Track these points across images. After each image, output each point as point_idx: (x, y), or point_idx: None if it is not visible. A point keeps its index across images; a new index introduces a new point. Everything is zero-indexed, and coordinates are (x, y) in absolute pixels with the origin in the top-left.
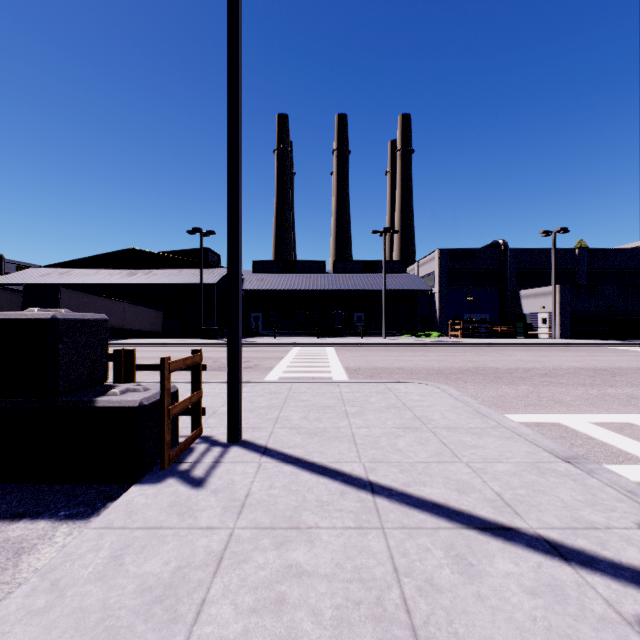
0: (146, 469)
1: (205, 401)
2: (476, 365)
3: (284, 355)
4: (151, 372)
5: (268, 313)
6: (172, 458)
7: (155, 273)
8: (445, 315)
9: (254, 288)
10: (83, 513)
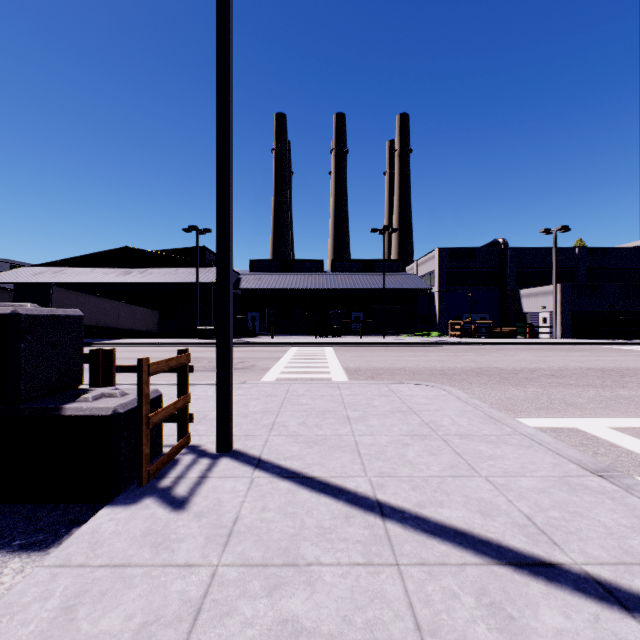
0: (121, 486)
1: (196, 405)
2: (479, 365)
3: (282, 355)
4: None
5: (266, 313)
6: (152, 473)
7: (151, 272)
8: (445, 315)
9: (251, 287)
10: (42, 542)
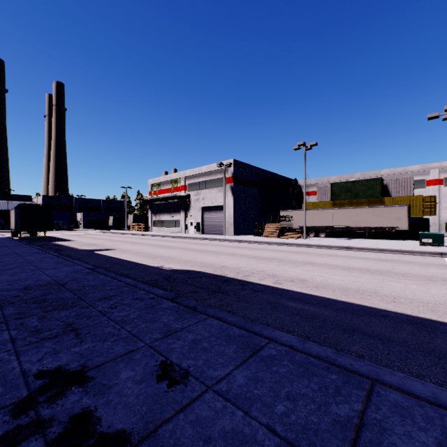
0: None
1: None
2: None
3: None
4: None
5: None
6: None
7: None
8: None
9: None
10: None
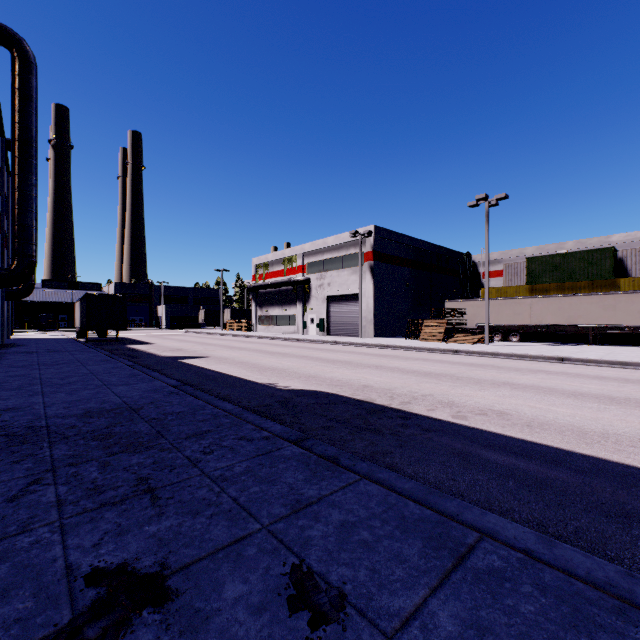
0: None
1: None
2: None
3: None
4: None
5: None
6: None
7: None
8: None
9: None
10: None
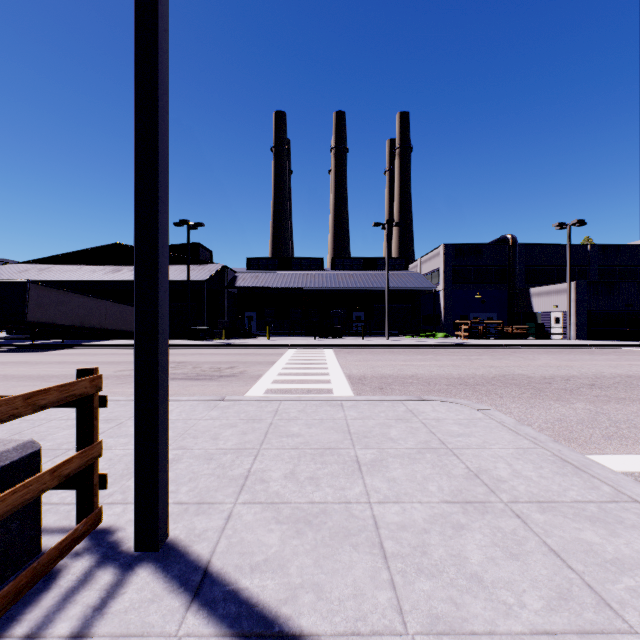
0: None
1: None
2: (501, 372)
3: (276, 359)
4: (110, 382)
5: (263, 312)
6: None
7: None
8: (450, 314)
9: (248, 286)
10: None
